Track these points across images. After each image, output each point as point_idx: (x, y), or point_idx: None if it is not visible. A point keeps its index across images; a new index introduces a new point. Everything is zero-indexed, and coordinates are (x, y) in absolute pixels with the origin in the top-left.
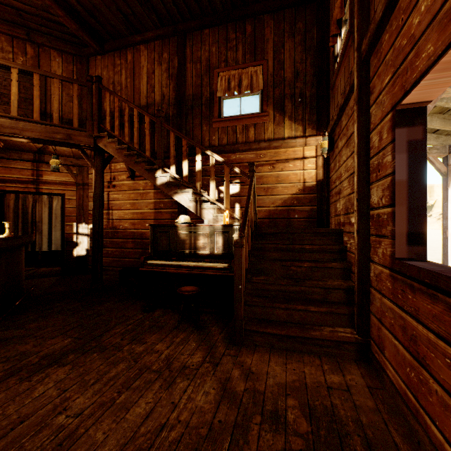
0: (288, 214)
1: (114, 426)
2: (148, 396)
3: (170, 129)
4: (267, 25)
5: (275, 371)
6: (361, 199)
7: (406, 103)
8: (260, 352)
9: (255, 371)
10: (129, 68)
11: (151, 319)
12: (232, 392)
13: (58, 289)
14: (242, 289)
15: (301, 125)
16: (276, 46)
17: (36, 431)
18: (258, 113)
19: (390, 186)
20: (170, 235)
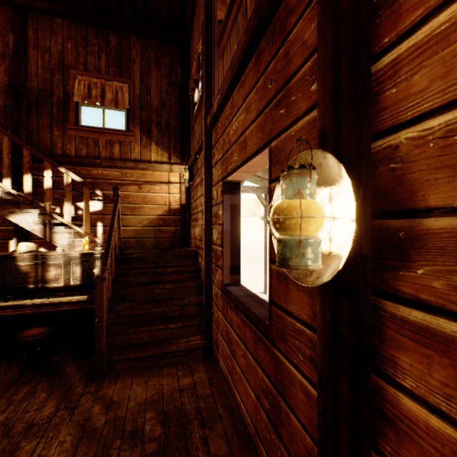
0: (155, 234)
1: None
2: None
3: (2, 132)
4: (134, 46)
5: (137, 393)
6: (207, 236)
7: (229, 179)
8: (123, 379)
9: (117, 400)
10: None
11: None
12: (92, 430)
13: None
14: (104, 323)
15: (167, 152)
16: (143, 71)
17: None
18: (125, 130)
19: (222, 233)
20: (5, 268)
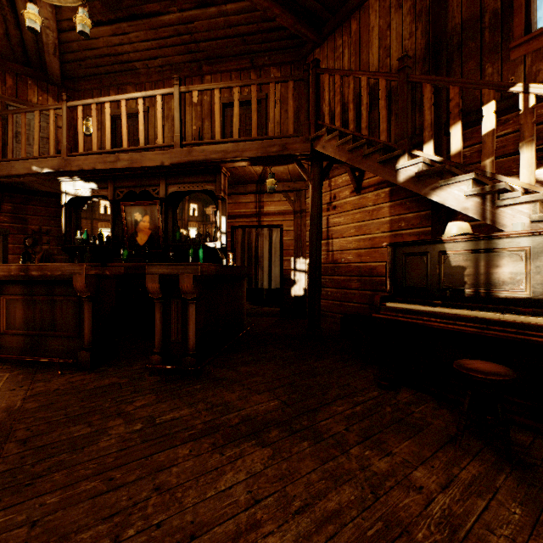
0: None
1: None
2: None
3: (423, 80)
4: None
5: None
6: None
7: None
8: None
9: None
10: (353, 42)
11: (395, 405)
12: None
13: (275, 331)
14: None
15: None
16: None
17: None
18: None
19: None
20: (429, 260)
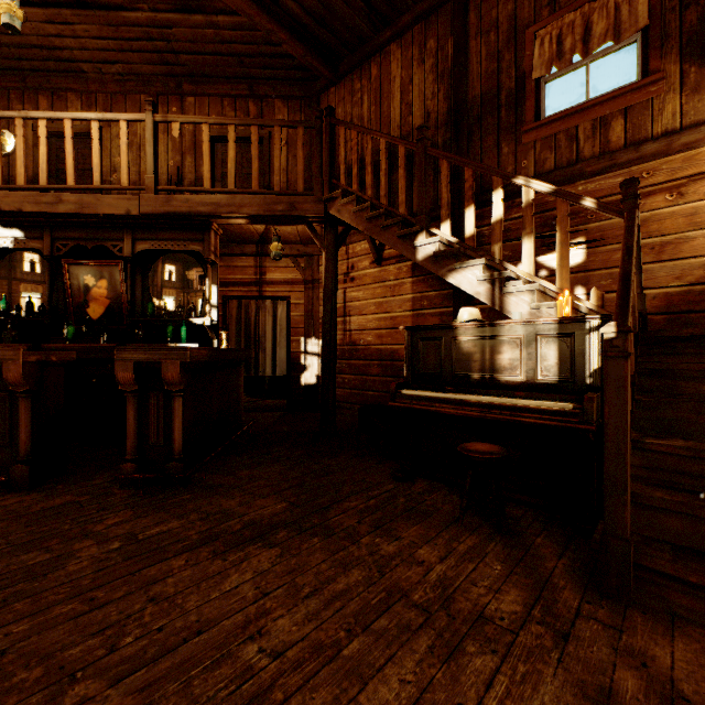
0: None
1: None
2: (404, 663)
3: (440, 155)
4: None
5: None
6: None
7: None
8: (693, 640)
9: (694, 699)
10: (373, 88)
11: (409, 495)
12: None
13: (281, 429)
14: (627, 464)
15: None
16: None
17: (213, 661)
18: (635, 82)
19: None
20: (442, 345)
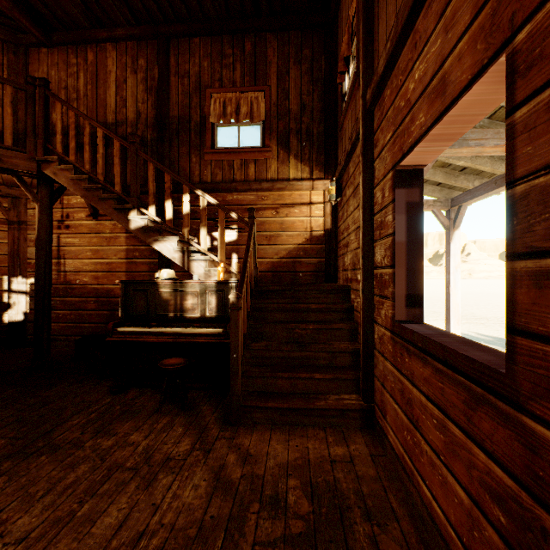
0: (294, 267)
1: (75, 546)
2: (121, 501)
3: (148, 159)
4: (270, 46)
5: (277, 450)
6: (366, 257)
7: (404, 164)
8: (260, 431)
9: (254, 453)
10: (90, 70)
11: (123, 403)
12: (226, 481)
13: None
14: (240, 359)
15: (308, 165)
16: (280, 72)
17: None
18: (260, 147)
19: (391, 246)
20: (149, 295)
